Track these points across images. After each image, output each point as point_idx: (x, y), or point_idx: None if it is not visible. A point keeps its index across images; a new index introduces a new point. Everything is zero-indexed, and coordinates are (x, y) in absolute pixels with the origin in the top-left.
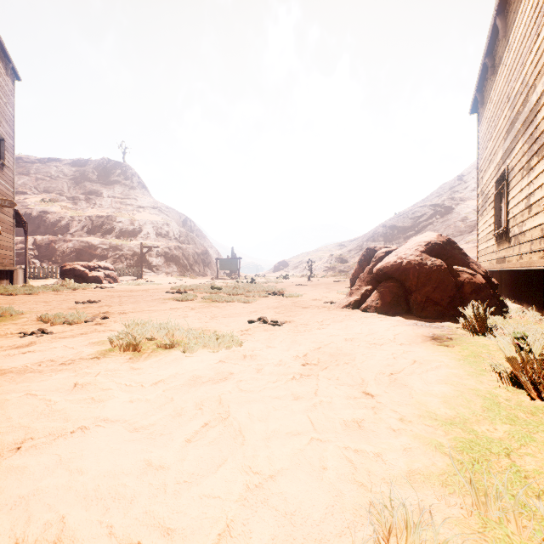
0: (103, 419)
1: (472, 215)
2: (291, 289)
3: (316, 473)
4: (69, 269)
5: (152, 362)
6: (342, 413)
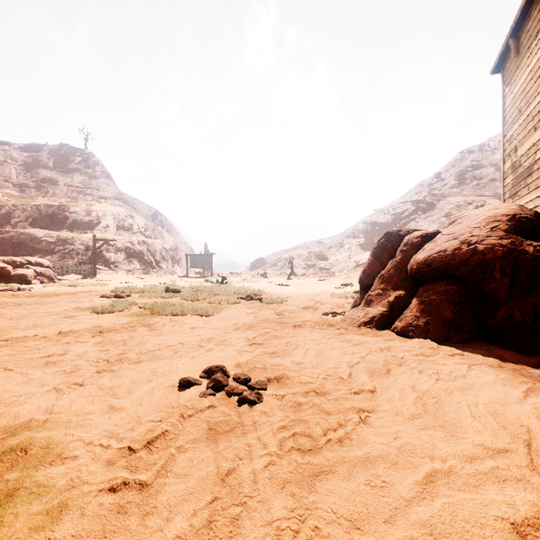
0: None
1: (455, 211)
2: (271, 290)
3: None
4: None
5: None
6: None
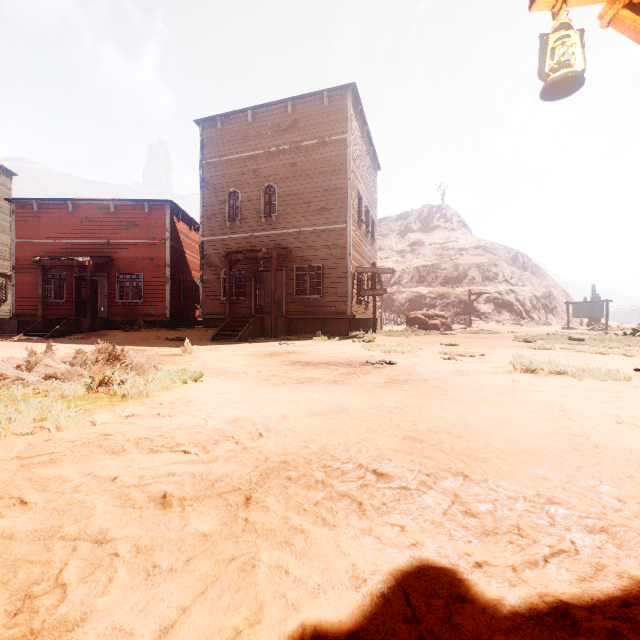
0: (544, 391)
1: None
2: None
3: None
4: (412, 318)
5: (551, 379)
6: None
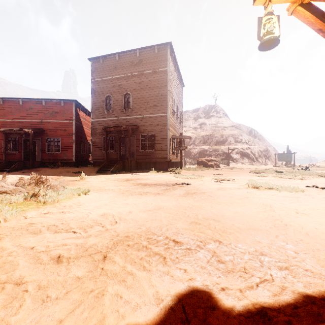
0: (262, 197)
1: None
2: None
3: None
4: (200, 161)
5: (266, 191)
6: None
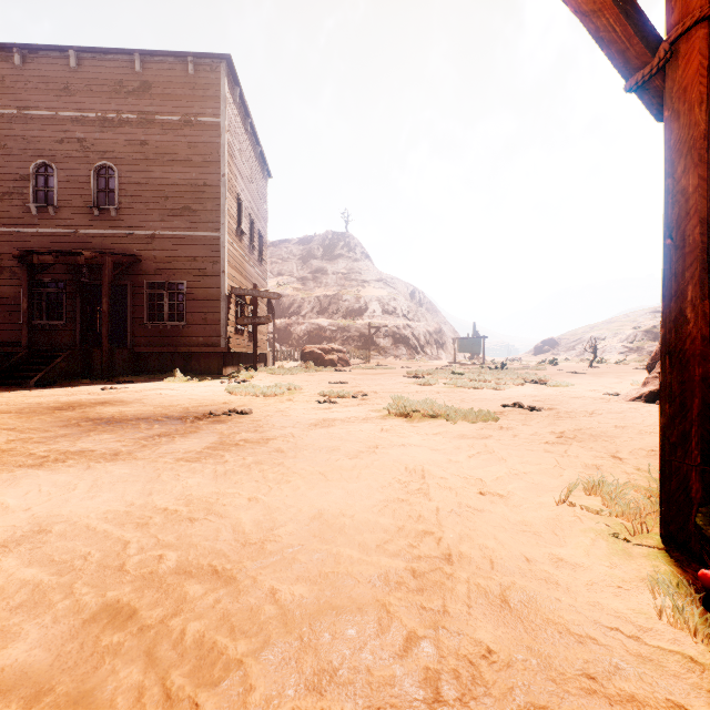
0: (412, 444)
1: None
2: (559, 378)
3: (555, 477)
4: (308, 352)
5: (424, 424)
6: (584, 460)
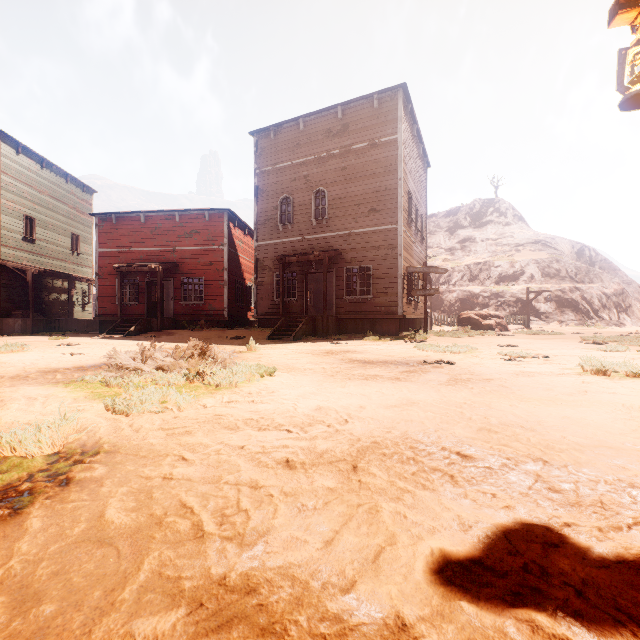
0: (620, 393)
1: None
2: None
3: None
4: (464, 318)
5: (627, 382)
6: None
